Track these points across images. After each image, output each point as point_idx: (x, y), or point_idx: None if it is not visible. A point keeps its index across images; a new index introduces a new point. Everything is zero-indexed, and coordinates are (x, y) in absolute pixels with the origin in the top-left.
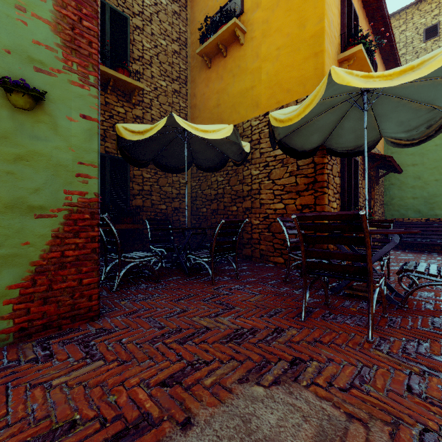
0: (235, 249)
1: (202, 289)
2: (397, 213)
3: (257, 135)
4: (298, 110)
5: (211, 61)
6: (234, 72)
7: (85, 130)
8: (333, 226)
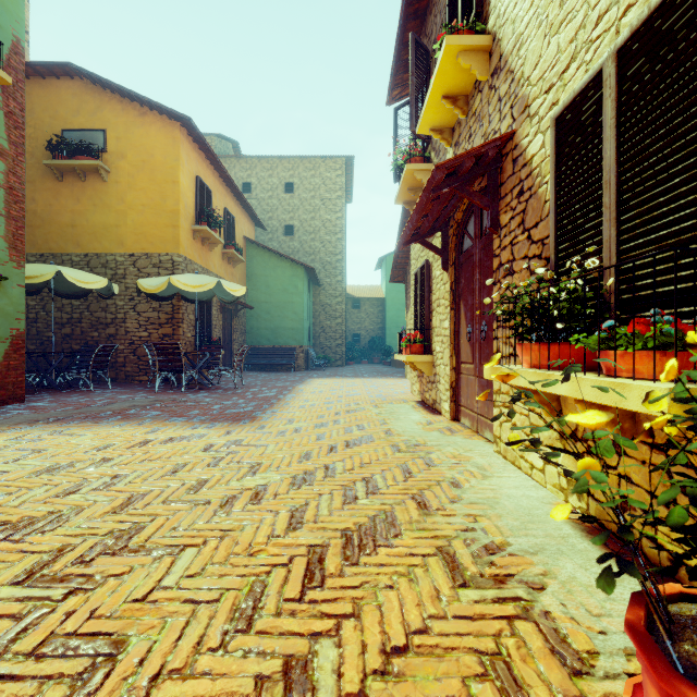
0: (108, 367)
1: (84, 392)
2: (255, 340)
3: (122, 271)
4: (155, 288)
5: (63, 174)
6: (96, 202)
7: (20, 293)
8: (170, 348)
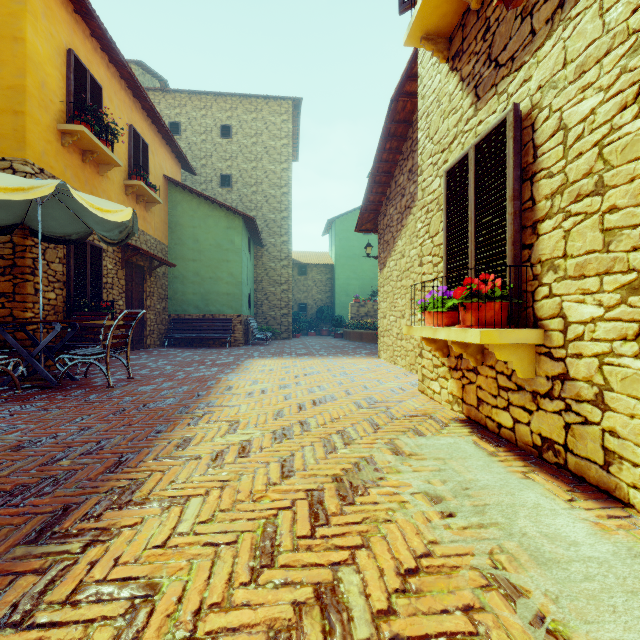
0: None
1: None
2: (180, 308)
3: None
4: None
5: None
6: None
7: None
8: None
